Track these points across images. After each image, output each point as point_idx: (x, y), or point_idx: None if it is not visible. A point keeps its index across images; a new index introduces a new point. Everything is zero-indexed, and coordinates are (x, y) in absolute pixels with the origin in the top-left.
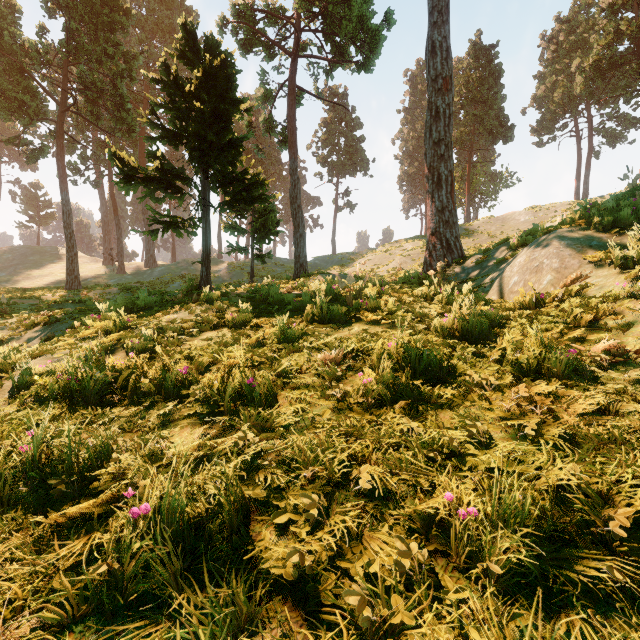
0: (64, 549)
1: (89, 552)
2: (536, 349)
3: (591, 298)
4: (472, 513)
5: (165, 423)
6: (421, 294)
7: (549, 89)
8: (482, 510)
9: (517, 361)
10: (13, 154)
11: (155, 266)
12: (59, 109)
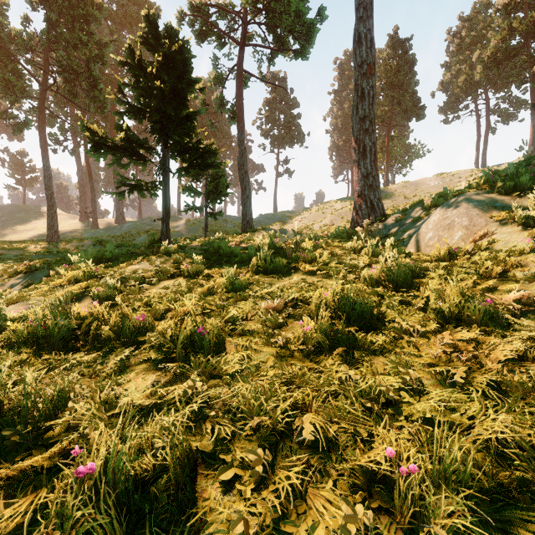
0: (8, 511)
1: (36, 510)
2: (456, 299)
3: (499, 252)
4: (414, 471)
5: (122, 368)
6: (350, 247)
7: (454, 76)
8: (424, 468)
9: (439, 309)
10: (2, 126)
11: (124, 222)
12: (41, 88)
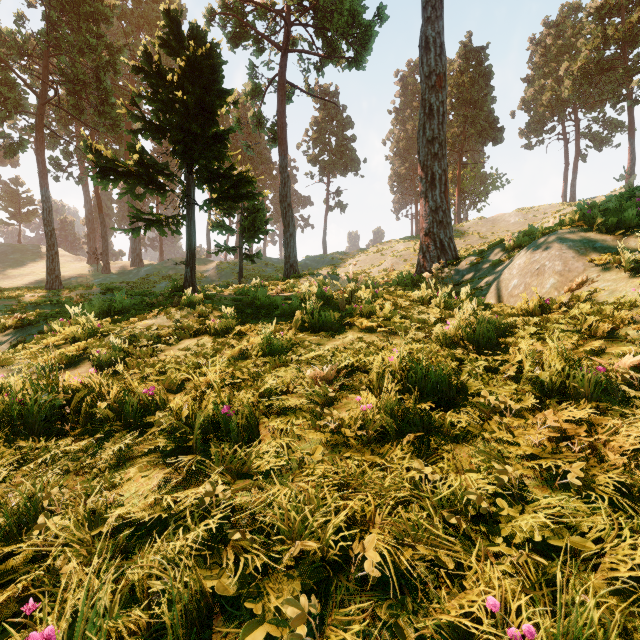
0: None
1: None
2: (557, 366)
3: (603, 304)
4: (531, 637)
5: (121, 461)
6: (417, 297)
7: (537, 92)
8: (545, 633)
9: (536, 380)
10: None
11: (141, 265)
12: (39, 101)
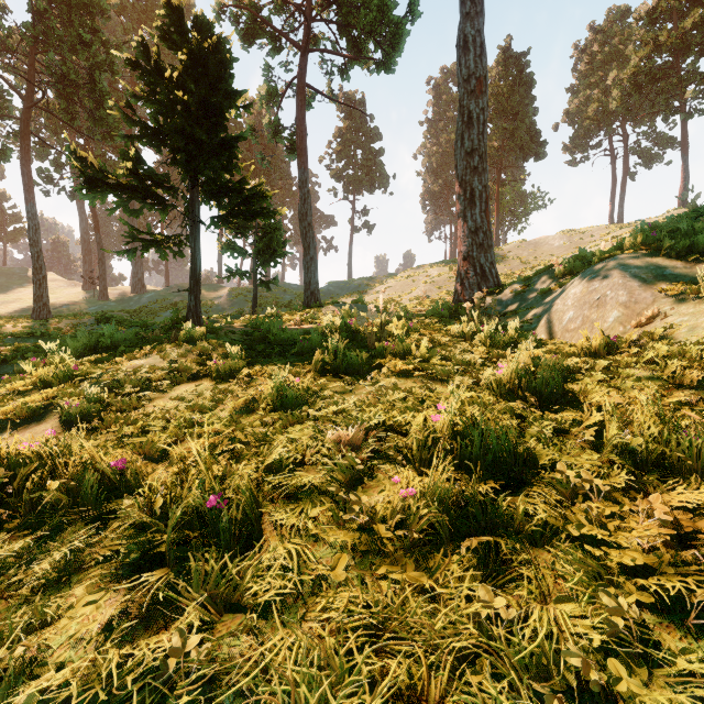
0: None
1: None
2: (651, 429)
3: (686, 344)
4: None
5: (66, 574)
6: (458, 332)
7: (583, 104)
8: None
9: (625, 448)
10: None
11: (144, 292)
12: (24, 104)
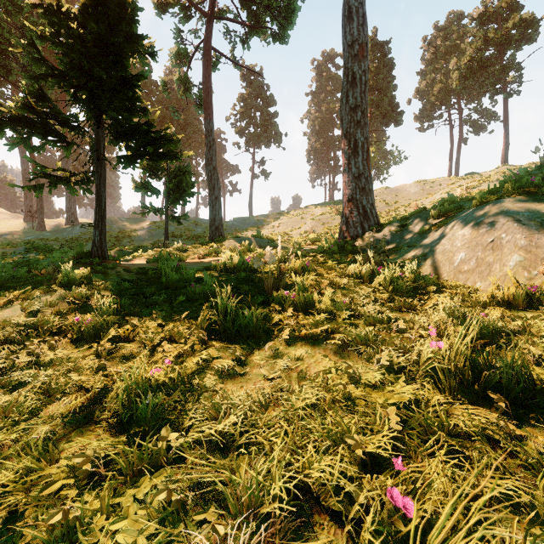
0: None
1: None
2: None
3: None
4: None
5: None
6: (354, 272)
7: (429, 84)
8: None
9: None
10: None
11: (76, 224)
12: None
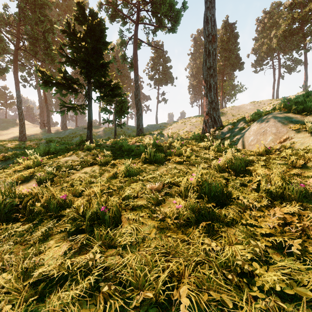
0: None
1: None
2: (279, 183)
3: (298, 150)
4: None
5: (46, 237)
6: (203, 146)
7: (260, 45)
8: None
9: (268, 190)
10: None
11: (66, 129)
12: (15, 48)
